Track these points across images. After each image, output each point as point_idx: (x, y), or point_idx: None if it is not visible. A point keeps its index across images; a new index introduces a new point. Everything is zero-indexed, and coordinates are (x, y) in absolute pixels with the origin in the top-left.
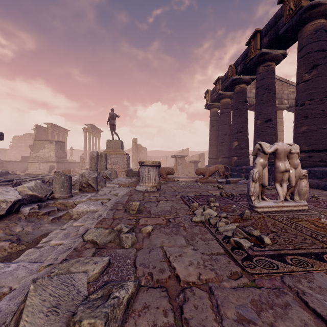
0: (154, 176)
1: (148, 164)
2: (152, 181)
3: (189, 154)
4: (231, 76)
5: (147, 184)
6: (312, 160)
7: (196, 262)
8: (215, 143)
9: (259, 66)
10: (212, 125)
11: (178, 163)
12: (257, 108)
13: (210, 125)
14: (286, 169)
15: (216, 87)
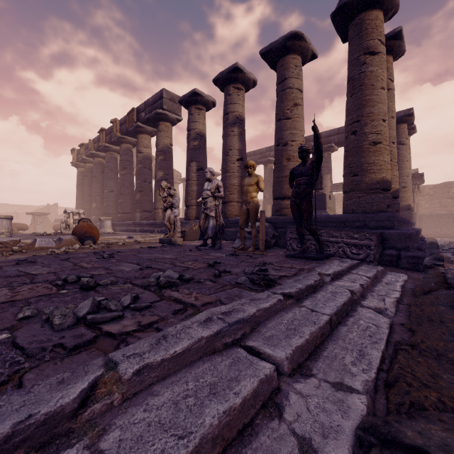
0: (7, 225)
1: (3, 217)
2: (6, 228)
3: (62, 211)
4: (90, 150)
5: (1, 230)
6: (123, 218)
7: (28, 236)
8: (82, 202)
9: (106, 152)
10: (79, 184)
11: (37, 222)
12: (105, 181)
13: (77, 184)
14: (77, 219)
15: (81, 151)
